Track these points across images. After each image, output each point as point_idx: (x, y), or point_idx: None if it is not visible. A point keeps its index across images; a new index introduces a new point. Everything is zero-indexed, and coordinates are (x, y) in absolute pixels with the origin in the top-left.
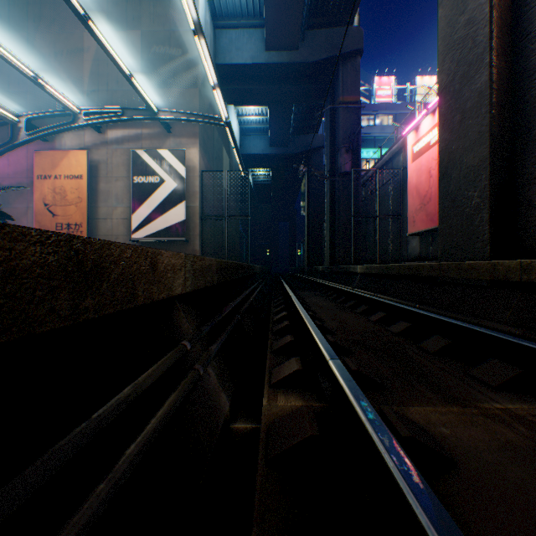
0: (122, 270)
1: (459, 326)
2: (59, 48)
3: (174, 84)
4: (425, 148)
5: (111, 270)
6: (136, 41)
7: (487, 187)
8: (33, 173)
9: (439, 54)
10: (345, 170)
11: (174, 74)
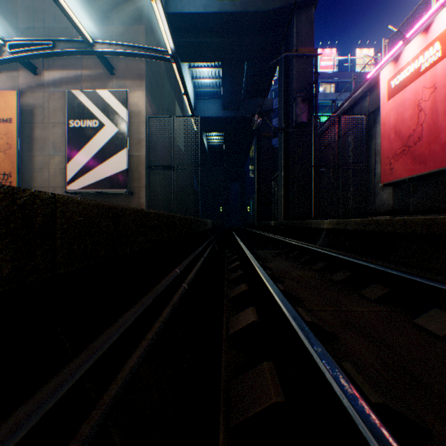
0: None
1: None
2: None
3: (117, 20)
4: (410, 78)
5: None
6: None
7: None
8: None
9: None
10: (301, 120)
11: (117, 9)
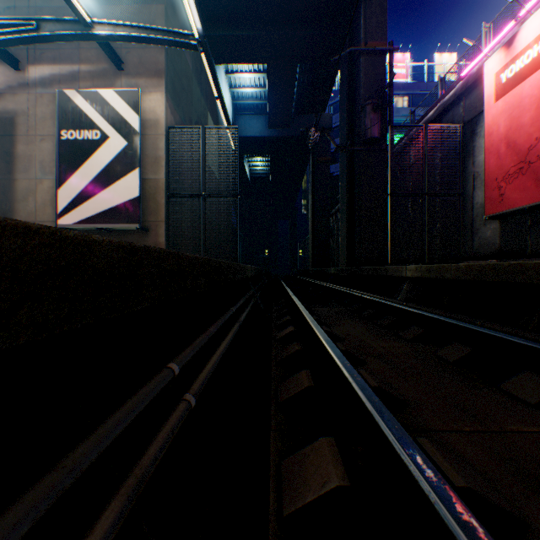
0: None
1: None
2: None
3: None
4: (532, 66)
5: None
6: None
7: None
8: None
9: None
10: (372, 135)
11: None
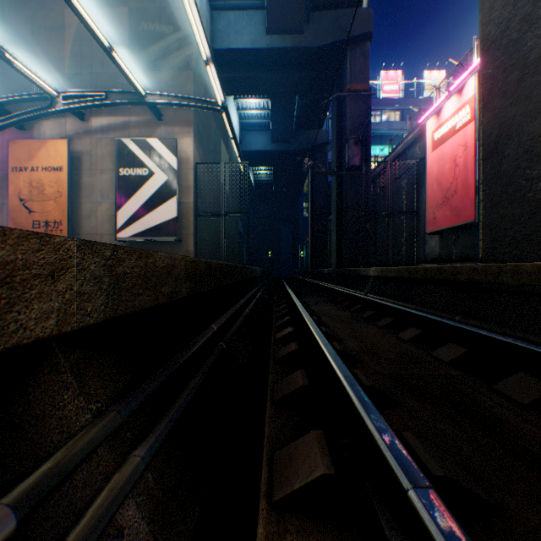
0: None
1: None
2: (38, 27)
3: (165, 66)
4: (448, 134)
5: None
6: (123, 19)
7: None
8: (8, 166)
9: (484, 2)
10: (354, 163)
11: (165, 55)
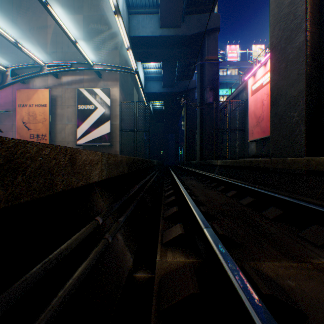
0: (40, 164)
1: (288, 201)
2: (32, 26)
3: (103, 48)
4: (259, 87)
5: (27, 164)
6: (79, 21)
7: (304, 109)
8: (16, 103)
9: (270, 25)
10: (209, 101)
11: (103, 41)
